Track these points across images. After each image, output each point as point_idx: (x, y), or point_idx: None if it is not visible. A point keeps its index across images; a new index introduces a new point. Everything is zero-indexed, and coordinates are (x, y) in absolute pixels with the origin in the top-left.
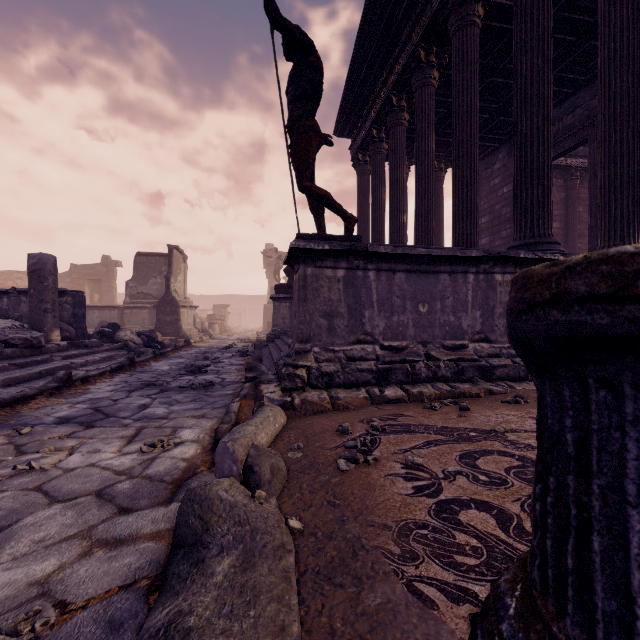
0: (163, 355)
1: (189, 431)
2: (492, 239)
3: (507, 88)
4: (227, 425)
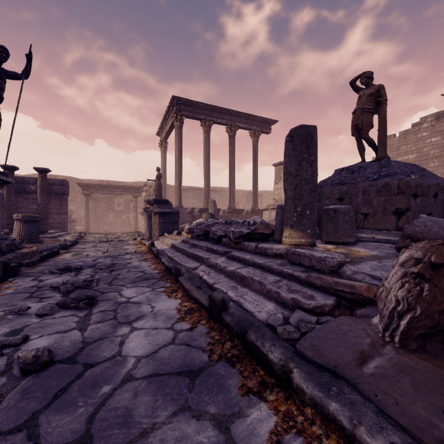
0: (258, 363)
1: (68, 256)
2: None
3: None
4: (54, 250)
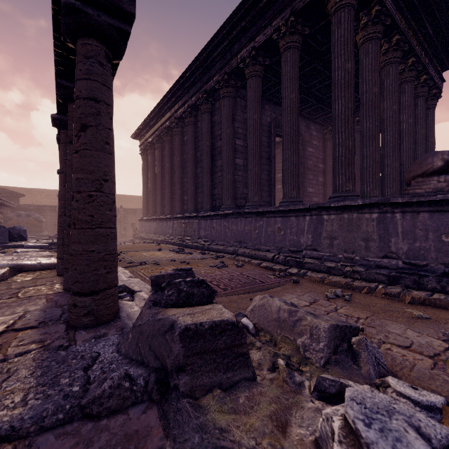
0: None
1: None
2: (246, 164)
3: (327, 93)
4: None
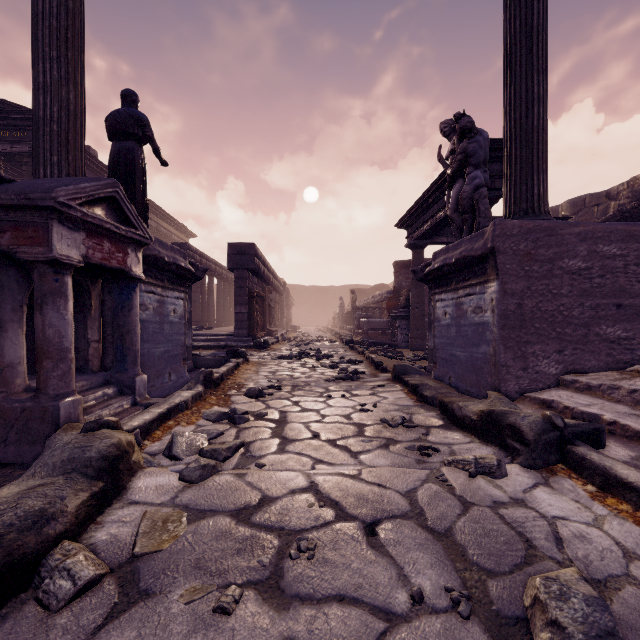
0: None
1: None
2: None
3: None
4: None
